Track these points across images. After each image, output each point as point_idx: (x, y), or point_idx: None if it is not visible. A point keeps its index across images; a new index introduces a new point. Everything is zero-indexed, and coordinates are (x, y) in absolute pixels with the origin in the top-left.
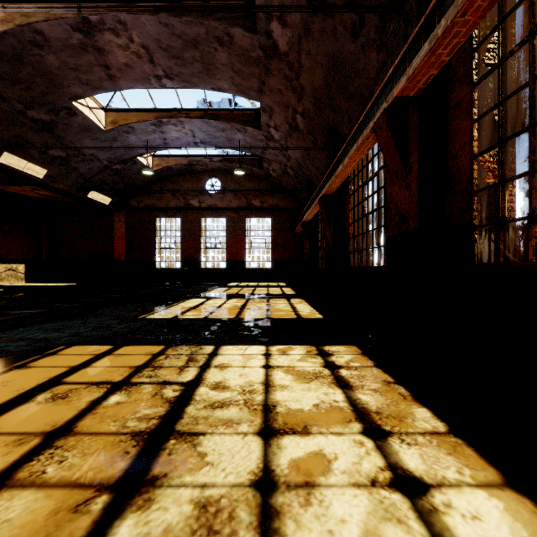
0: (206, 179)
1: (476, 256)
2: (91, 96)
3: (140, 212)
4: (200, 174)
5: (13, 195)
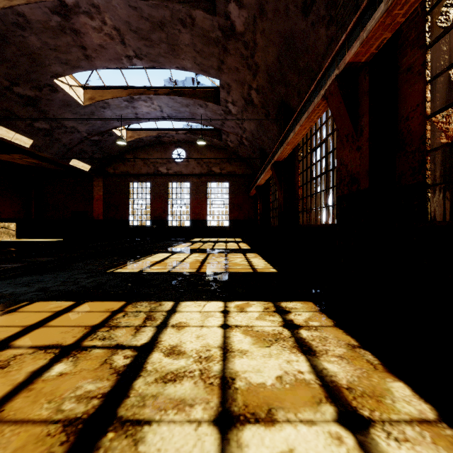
0: (173, 149)
1: (429, 214)
2: (71, 75)
3: (116, 178)
4: (167, 144)
5: (5, 162)
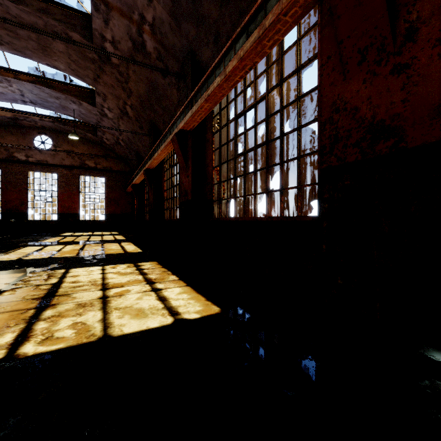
0: (35, 135)
1: (214, 214)
2: None
3: None
4: (27, 128)
5: None
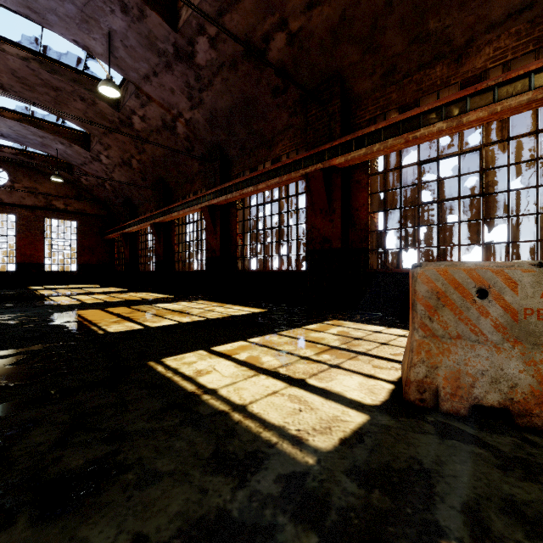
0: None
1: (238, 267)
2: None
3: None
4: None
5: None
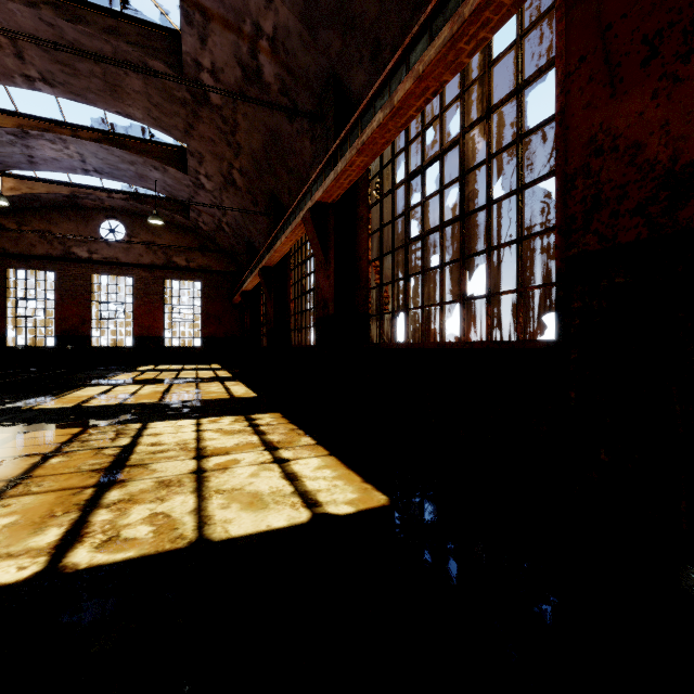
0: (101, 220)
1: (371, 338)
2: None
3: None
4: (90, 211)
5: None
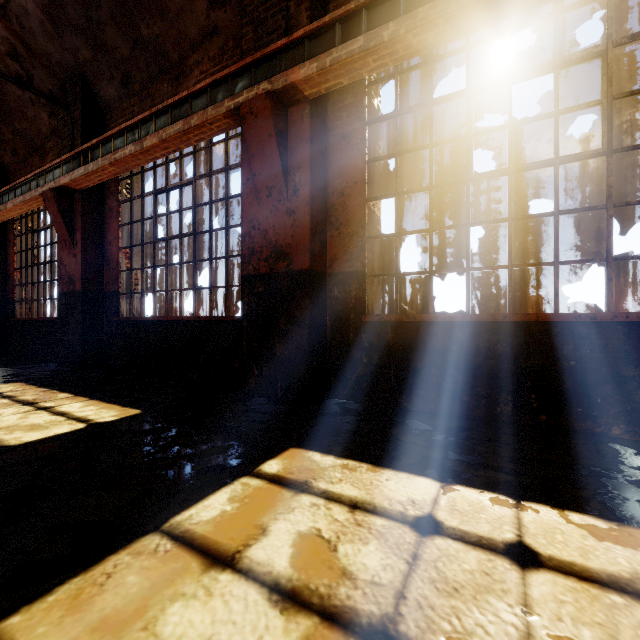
0: None
1: (121, 312)
2: None
3: None
4: None
5: None
